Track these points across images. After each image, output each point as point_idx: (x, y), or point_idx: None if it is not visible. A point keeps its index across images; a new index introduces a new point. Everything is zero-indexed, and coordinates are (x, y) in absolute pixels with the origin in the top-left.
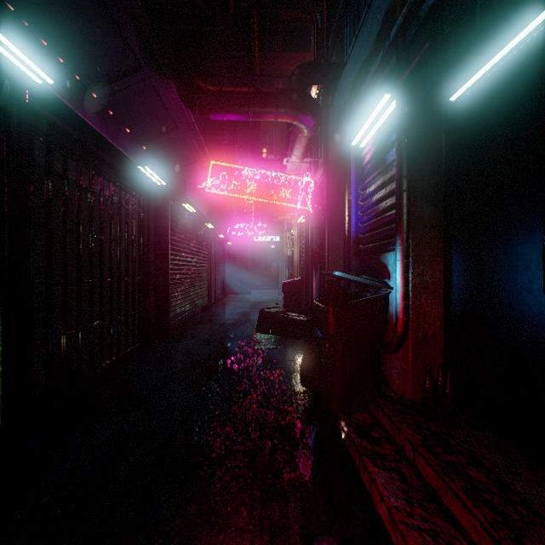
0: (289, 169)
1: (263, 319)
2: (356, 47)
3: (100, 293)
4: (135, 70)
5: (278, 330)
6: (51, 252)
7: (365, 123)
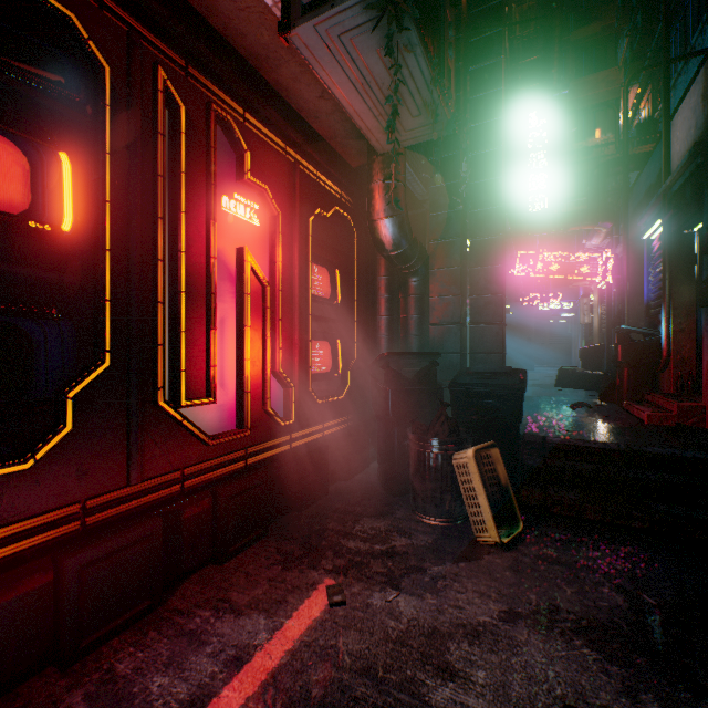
0: (588, 244)
1: (562, 376)
2: (646, 169)
3: None
4: None
5: (576, 384)
6: None
7: (649, 230)
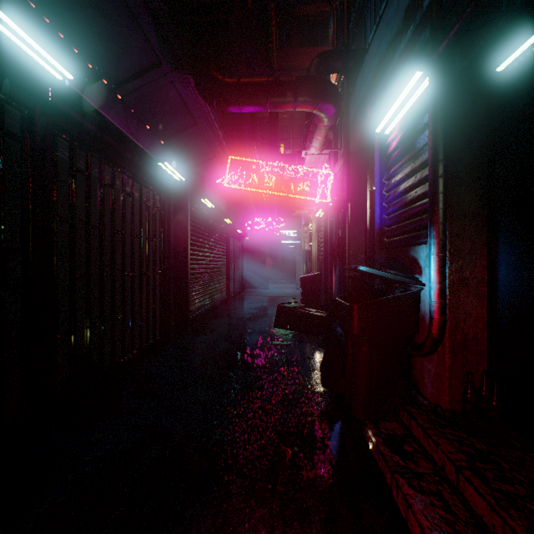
0: (308, 161)
1: (281, 314)
2: (380, 27)
3: (122, 287)
4: (155, 66)
5: (296, 326)
6: (74, 247)
7: (392, 107)
